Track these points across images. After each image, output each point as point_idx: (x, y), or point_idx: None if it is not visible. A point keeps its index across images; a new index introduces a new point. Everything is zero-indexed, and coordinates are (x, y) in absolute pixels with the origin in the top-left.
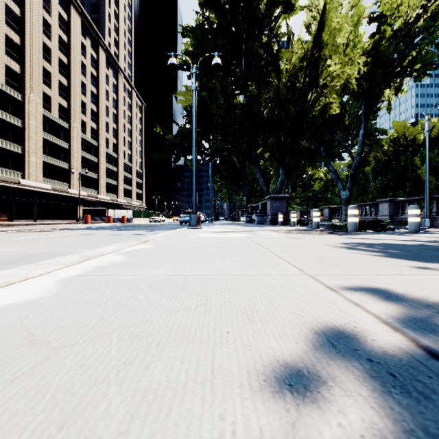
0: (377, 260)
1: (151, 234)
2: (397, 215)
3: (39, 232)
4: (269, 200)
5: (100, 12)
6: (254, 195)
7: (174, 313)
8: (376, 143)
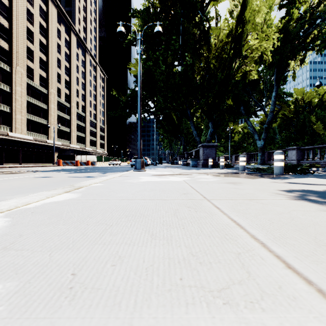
0: None
1: (101, 176)
2: (303, 160)
3: (8, 174)
4: (202, 148)
5: (72, 6)
6: (189, 144)
7: None
8: (284, 103)
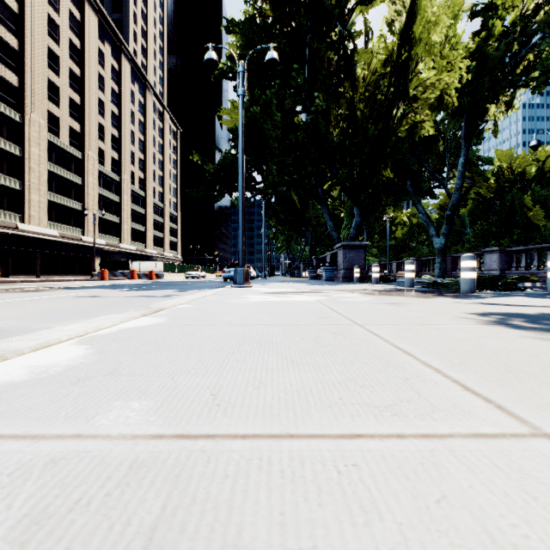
0: None
1: (180, 295)
2: (509, 269)
3: (27, 292)
4: (342, 249)
5: (123, 11)
6: (320, 243)
7: None
8: (479, 175)
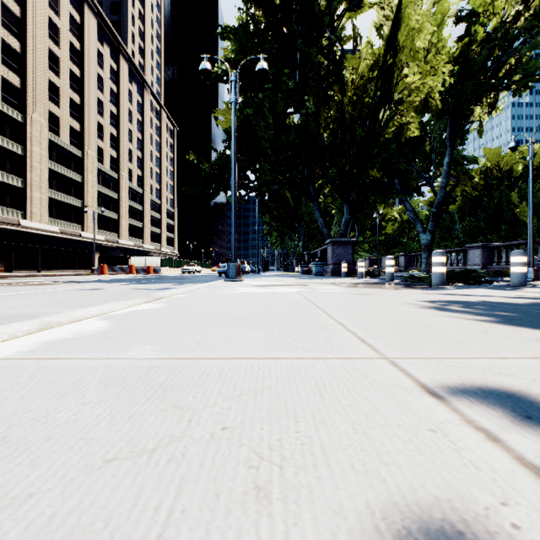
0: (489, 329)
1: (176, 288)
2: (491, 264)
3: (34, 285)
4: (331, 245)
5: (121, 13)
6: (312, 239)
7: (97, 468)
8: (464, 173)
